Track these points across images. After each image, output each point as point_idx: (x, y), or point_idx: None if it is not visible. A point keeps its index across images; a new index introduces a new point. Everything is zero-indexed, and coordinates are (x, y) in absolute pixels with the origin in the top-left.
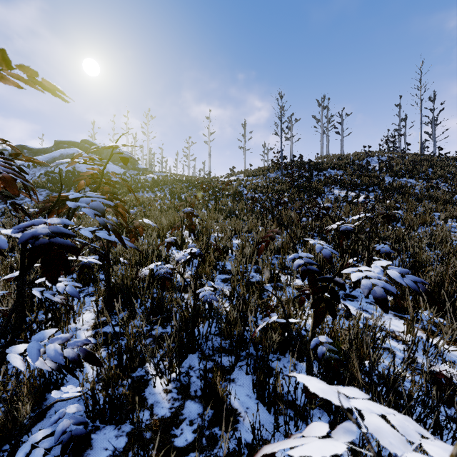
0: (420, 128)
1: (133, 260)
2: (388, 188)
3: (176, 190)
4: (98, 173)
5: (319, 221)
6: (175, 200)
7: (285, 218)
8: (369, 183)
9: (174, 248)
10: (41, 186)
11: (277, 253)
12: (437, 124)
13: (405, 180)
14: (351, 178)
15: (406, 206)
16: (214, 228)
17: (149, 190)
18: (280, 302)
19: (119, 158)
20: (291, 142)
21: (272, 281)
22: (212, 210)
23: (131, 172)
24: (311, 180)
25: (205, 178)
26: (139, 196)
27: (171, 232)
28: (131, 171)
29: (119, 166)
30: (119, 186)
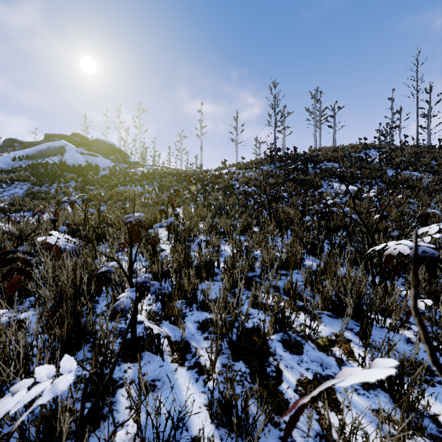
0: (416, 120)
1: (50, 297)
2: (393, 182)
3: (165, 183)
4: (86, 166)
5: (325, 220)
6: (163, 194)
7: (283, 215)
8: (371, 176)
9: (144, 258)
10: (22, 179)
11: (281, 269)
12: (433, 116)
13: (408, 173)
14: (350, 171)
15: (418, 201)
16: (199, 229)
17: (137, 183)
18: (310, 422)
19: (110, 151)
20: (283, 135)
21: (280, 329)
22: (199, 206)
23: (122, 165)
24: (307, 173)
25: (195, 171)
26: (126, 189)
27: (122, 247)
28: (122, 165)
29: (110, 159)
30: (107, 179)
